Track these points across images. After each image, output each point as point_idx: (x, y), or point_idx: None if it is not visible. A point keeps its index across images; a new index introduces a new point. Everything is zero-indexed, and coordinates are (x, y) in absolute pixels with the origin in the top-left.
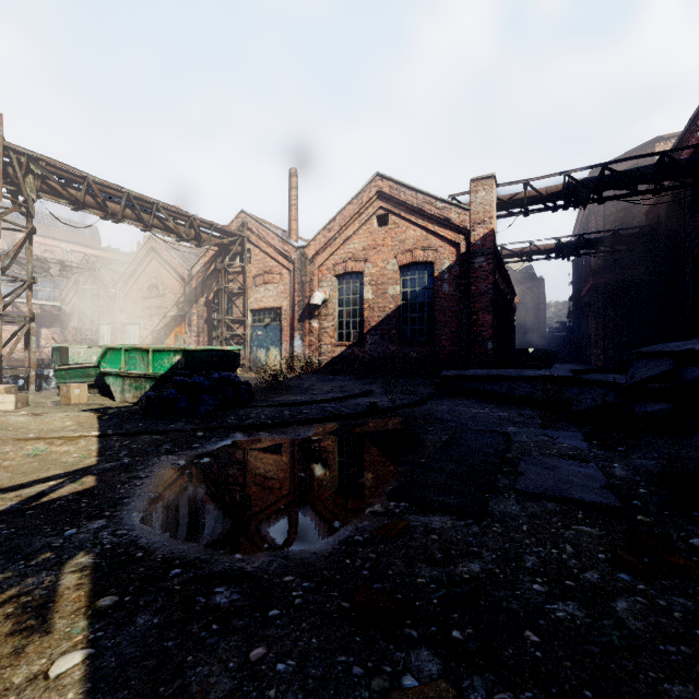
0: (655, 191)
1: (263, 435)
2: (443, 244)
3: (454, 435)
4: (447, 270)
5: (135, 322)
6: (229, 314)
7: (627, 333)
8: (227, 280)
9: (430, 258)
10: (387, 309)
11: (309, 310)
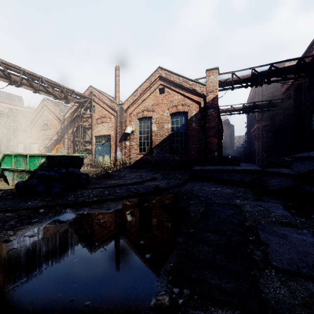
0: (296, 78)
1: (86, 210)
2: (192, 102)
3: (207, 207)
4: (194, 116)
5: (36, 142)
6: (84, 138)
7: (276, 148)
8: (83, 121)
9: (186, 109)
10: (164, 135)
11: (124, 136)
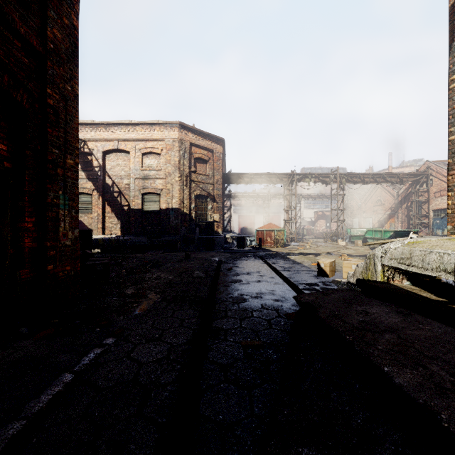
0: None
1: None
2: None
3: None
4: None
5: (370, 217)
6: (419, 212)
7: None
8: (418, 195)
9: None
10: None
11: None
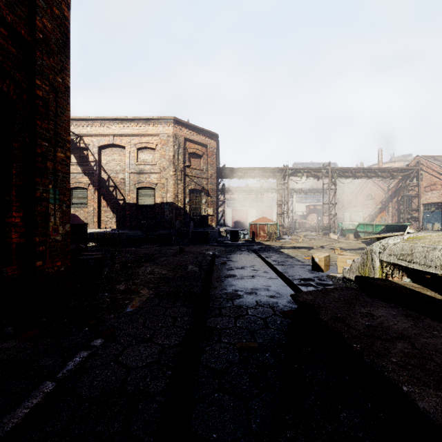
0: None
1: None
2: None
3: None
4: None
5: (360, 211)
6: (410, 206)
7: None
8: (408, 190)
9: None
10: None
11: None
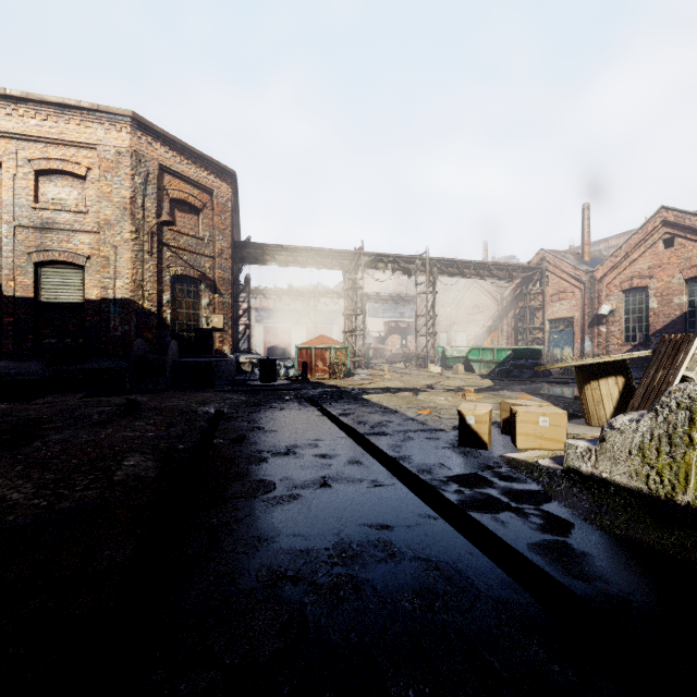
0: None
1: (556, 385)
2: None
3: None
4: None
5: (463, 330)
6: (531, 323)
7: None
8: (529, 299)
9: None
10: (671, 315)
11: (597, 319)
